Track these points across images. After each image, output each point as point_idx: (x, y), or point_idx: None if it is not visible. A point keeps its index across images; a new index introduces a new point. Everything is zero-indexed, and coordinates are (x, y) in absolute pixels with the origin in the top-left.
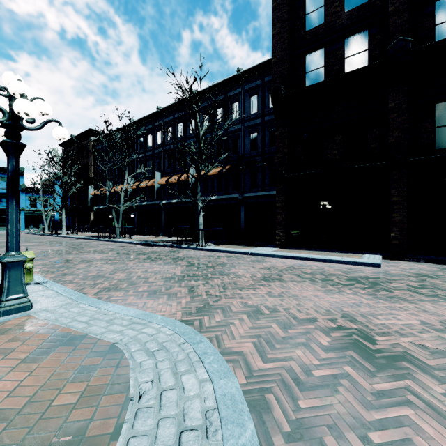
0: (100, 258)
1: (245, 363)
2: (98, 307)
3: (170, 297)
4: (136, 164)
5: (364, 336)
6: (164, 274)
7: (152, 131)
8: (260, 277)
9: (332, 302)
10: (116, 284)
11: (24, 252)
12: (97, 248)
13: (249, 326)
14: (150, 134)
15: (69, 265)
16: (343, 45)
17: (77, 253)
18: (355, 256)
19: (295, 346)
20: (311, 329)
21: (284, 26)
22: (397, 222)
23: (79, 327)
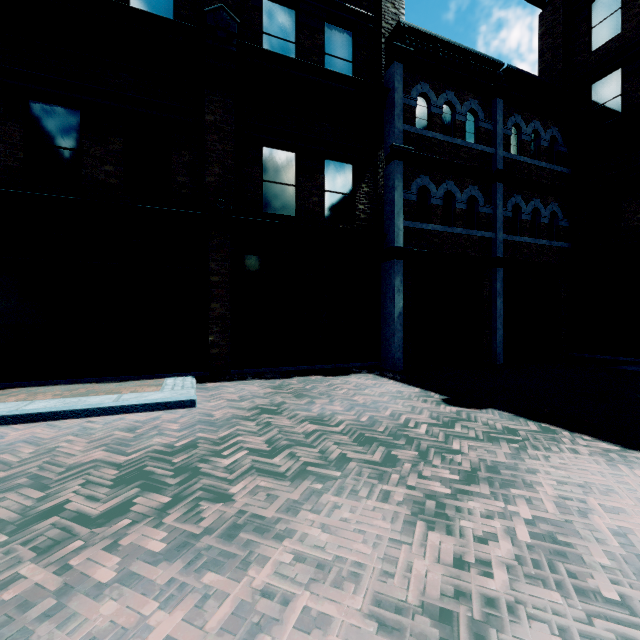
0: None
1: None
2: None
3: None
4: None
5: None
6: None
7: None
8: None
9: None
10: None
11: None
12: None
13: None
14: None
15: None
16: None
17: None
18: (150, 385)
19: None
20: None
21: None
22: (218, 318)
23: None
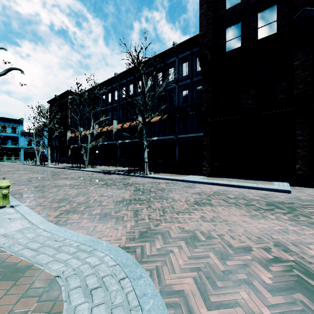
0: (69, 183)
1: (187, 309)
2: (51, 233)
3: (117, 220)
4: (100, 115)
5: (305, 271)
6: (116, 198)
7: (111, 91)
8: (193, 201)
9: (260, 228)
10: (76, 207)
11: (1, 181)
12: (70, 175)
13: (187, 255)
14: (110, 93)
15: (44, 189)
16: (256, 18)
17: (53, 179)
18: (267, 183)
19: (237, 284)
20: (249, 260)
21: (209, 6)
22: (301, 156)
23: (28, 256)
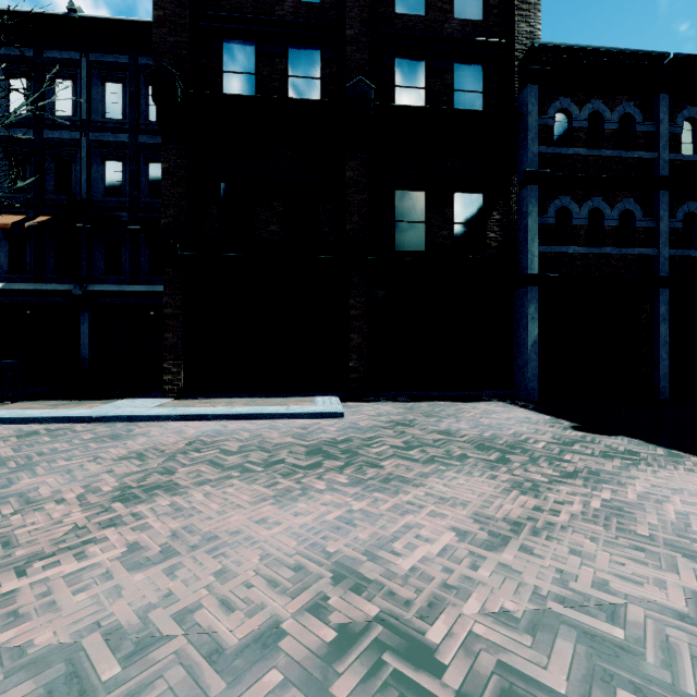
0: None
1: None
2: None
3: None
4: None
5: (406, 642)
6: None
7: None
8: (113, 488)
9: (299, 532)
10: None
11: None
12: None
13: None
14: None
15: None
16: (285, 52)
17: None
18: (305, 401)
19: None
20: (275, 694)
21: None
22: (357, 347)
23: None
